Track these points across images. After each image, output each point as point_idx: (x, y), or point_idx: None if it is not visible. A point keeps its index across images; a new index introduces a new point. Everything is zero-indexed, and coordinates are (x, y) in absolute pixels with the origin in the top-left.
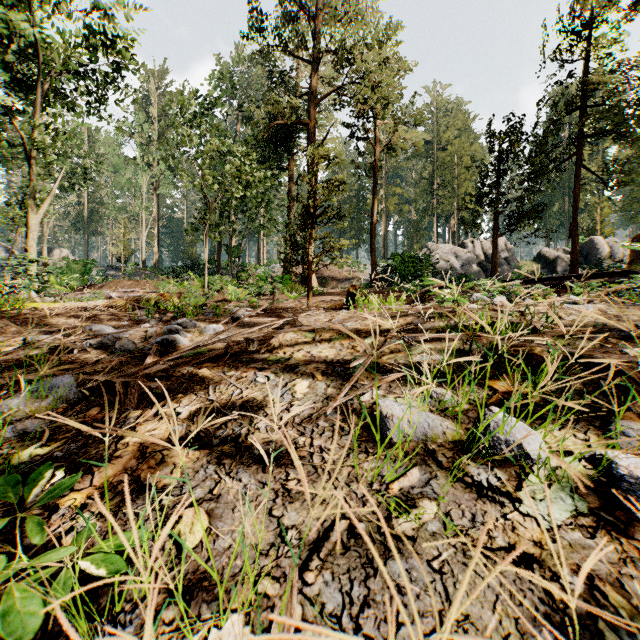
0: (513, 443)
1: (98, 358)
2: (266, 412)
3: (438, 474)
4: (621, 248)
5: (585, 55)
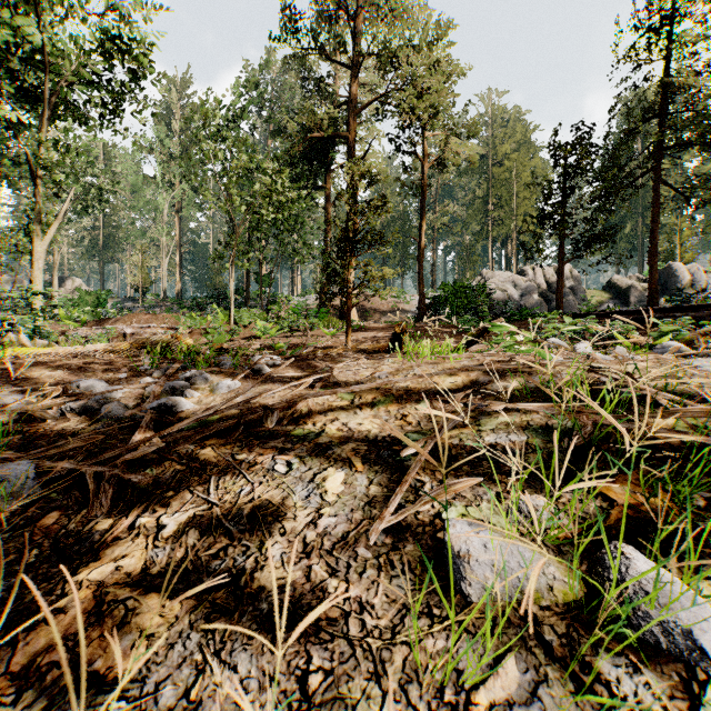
0: (674, 627)
1: (78, 428)
2: (284, 527)
3: (549, 673)
4: (704, 275)
5: (665, 54)
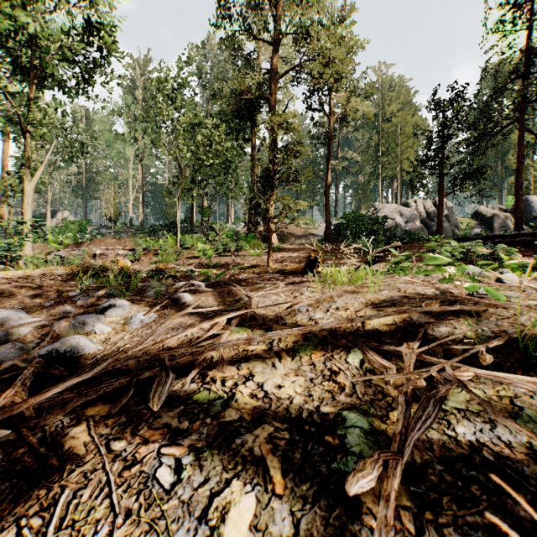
0: None
1: None
2: None
3: None
4: None
5: (529, 25)
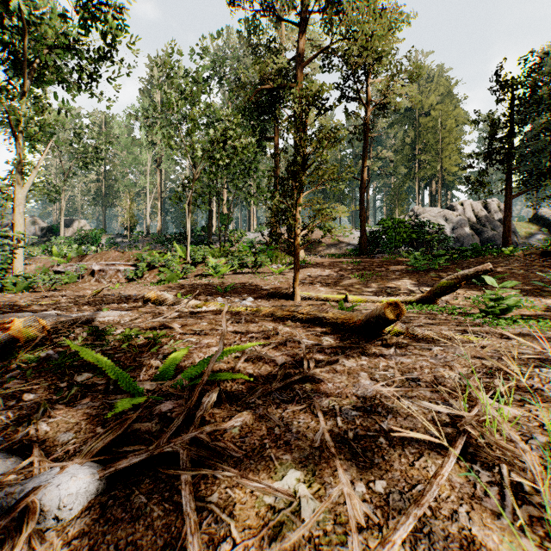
0: None
1: None
2: None
3: None
4: None
5: None
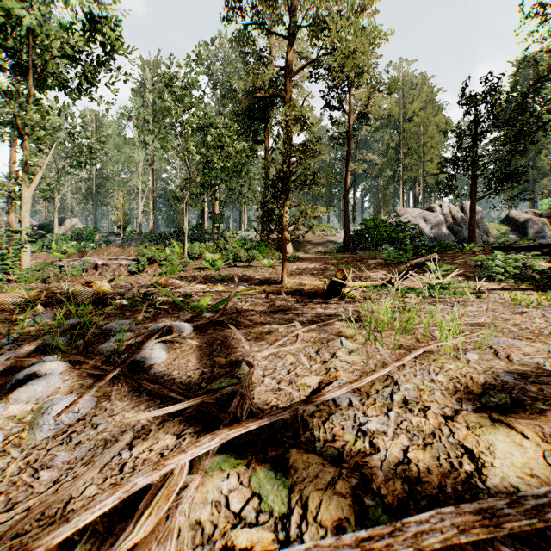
0: None
1: None
2: None
3: None
4: None
5: None
